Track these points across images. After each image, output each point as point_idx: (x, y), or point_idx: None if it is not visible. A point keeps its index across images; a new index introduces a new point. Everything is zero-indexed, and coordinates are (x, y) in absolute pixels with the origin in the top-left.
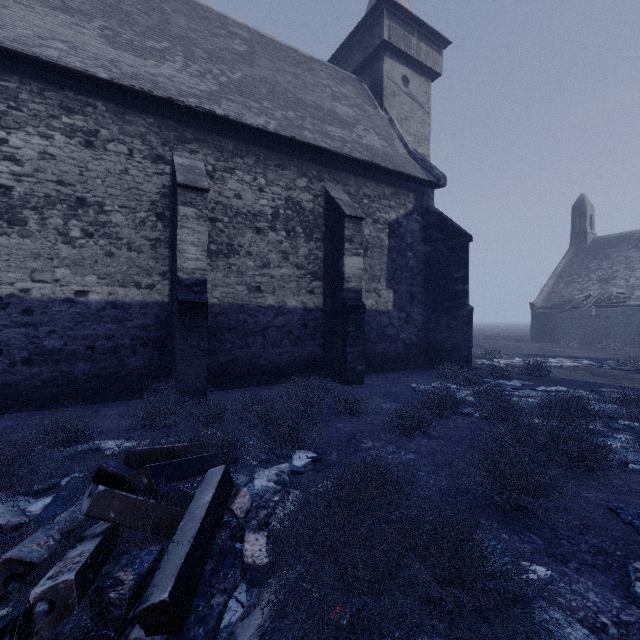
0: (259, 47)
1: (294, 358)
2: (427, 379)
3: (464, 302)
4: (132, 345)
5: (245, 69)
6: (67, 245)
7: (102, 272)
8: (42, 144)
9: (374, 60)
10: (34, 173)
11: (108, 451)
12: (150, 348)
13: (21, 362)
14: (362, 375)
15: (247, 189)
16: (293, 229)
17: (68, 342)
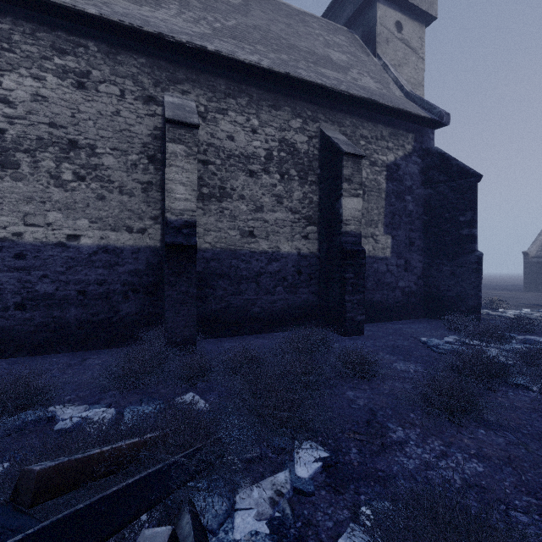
0: (253, 1)
1: (288, 306)
2: (434, 331)
3: (471, 247)
4: (124, 291)
5: (239, 18)
6: (59, 188)
7: (94, 216)
8: (34, 86)
9: (366, 9)
10: (27, 115)
11: (60, 423)
12: (142, 294)
13: (14, 307)
14: (362, 325)
15: (240, 130)
16: (287, 172)
17: (60, 287)
